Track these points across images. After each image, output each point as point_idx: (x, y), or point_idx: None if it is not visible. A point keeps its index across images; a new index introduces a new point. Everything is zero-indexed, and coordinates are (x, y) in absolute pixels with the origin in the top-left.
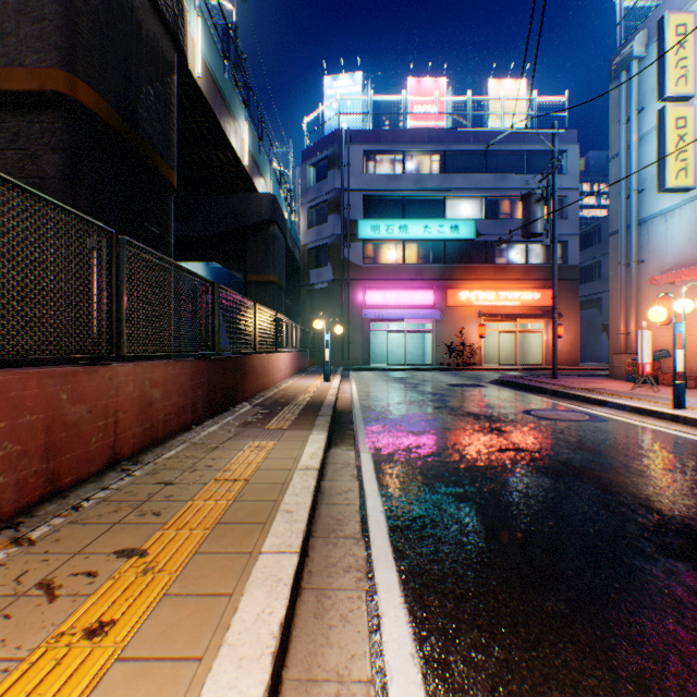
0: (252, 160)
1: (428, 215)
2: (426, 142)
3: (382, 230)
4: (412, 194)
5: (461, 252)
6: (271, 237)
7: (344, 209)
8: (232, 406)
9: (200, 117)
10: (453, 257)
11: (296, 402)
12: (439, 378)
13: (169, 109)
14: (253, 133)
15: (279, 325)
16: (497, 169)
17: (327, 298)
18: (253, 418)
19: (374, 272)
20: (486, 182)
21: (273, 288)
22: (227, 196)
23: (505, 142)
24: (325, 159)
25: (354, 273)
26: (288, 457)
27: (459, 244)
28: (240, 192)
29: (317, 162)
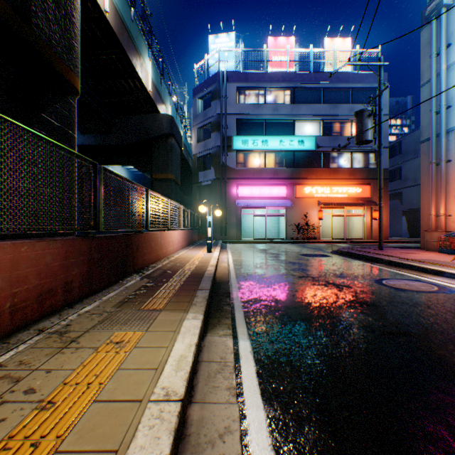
0: (155, 89)
1: (282, 133)
2: (281, 81)
3: (250, 143)
4: (271, 118)
5: (305, 159)
6: (170, 147)
7: (223, 128)
8: (121, 279)
9: (112, 49)
10: (300, 163)
11: (180, 273)
12: (292, 249)
13: (69, 19)
14: (155, 69)
15: (176, 210)
16: (330, 101)
17: (211, 192)
18: (134, 294)
19: (244, 173)
20: (323, 109)
21: (171, 183)
22: (137, 116)
23: (337, 81)
24: (209, 93)
25: (230, 174)
26: (146, 368)
27: (304, 153)
28: (147, 114)
29: (204, 96)
